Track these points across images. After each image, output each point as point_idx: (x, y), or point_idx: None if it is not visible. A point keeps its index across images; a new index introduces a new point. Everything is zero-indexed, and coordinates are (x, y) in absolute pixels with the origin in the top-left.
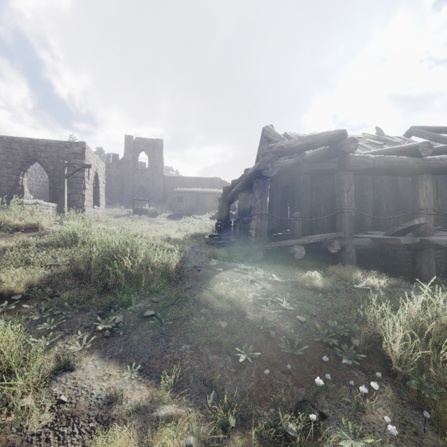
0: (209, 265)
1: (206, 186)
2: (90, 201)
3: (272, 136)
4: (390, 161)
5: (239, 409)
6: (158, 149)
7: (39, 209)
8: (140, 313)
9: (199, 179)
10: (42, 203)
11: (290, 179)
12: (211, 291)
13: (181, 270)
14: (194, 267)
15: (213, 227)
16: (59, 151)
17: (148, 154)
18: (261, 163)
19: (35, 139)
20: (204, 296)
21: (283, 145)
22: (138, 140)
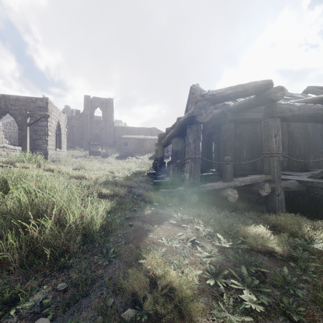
0: (143, 215)
1: (146, 134)
2: (53, 145)
3: (198, 92)
4: (314, 109)
5: None
6: (109, 106)
7: (6, 152)
8: (29, 319)
9: (140, 128)
10: (9, 147)
11: (216, 127)
12: (142, 263)
13: (111, 224)
14: (126, 219)
15: (151, 165)
16: (26, 105)
17: (102, 109)
18: (195, 108)
19: (7, 95)
20: (132, 281)
21: (215, 93)
22: (94, 99)
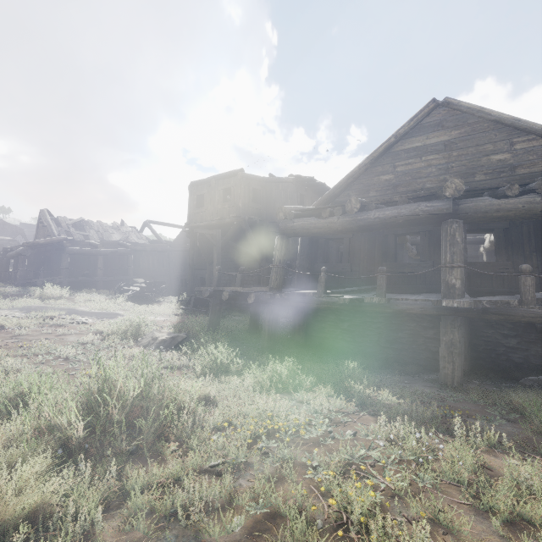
0: None
1: None
2: None
3: (44, 220)
4: (85, 251)
5: (3, 299)
6: None
7: None
8: None
9: None
10: None
11: (51, 250)
12: None
13: None
14: None
15: None
16: None
17: None
18: (22, 250)
19: None
20: None
21: (35, 242)
22: None
